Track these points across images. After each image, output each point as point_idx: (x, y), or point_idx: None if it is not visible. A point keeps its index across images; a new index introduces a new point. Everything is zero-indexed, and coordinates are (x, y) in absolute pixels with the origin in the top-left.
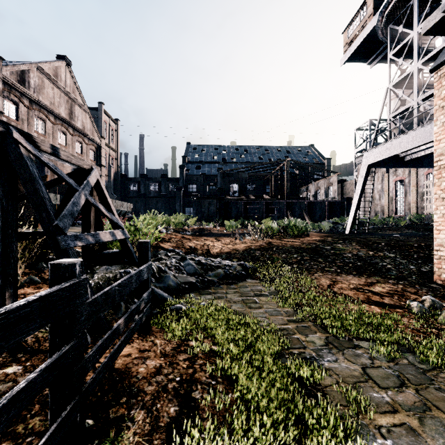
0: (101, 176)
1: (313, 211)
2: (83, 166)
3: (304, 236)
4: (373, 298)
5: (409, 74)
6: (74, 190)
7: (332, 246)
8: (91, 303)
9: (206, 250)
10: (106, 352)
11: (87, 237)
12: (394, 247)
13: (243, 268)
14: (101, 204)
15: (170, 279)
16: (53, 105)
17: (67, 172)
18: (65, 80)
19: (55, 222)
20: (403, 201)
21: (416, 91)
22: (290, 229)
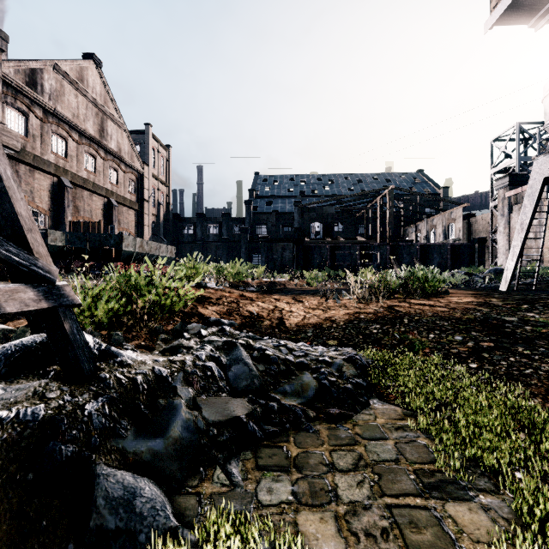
0: (143, 214)
1: (429, 257)
2: None
3: (442, 295)
4: None
5: None
6: None
7: (519, 316)
8: None
9: (277, 320)
10: None
11: None
12: None
13: (358, 368)
14: None
15: (178, 419)
16: (76, 118)
17: (97, 208)
18: (94, 86)
19: None
20: None
21: None
22: (419, 283)
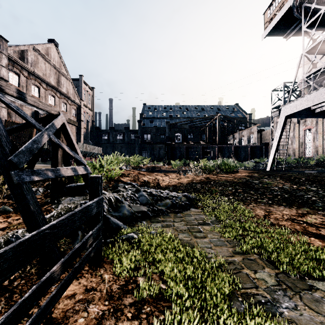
0: (80, 128)
1: (239, 153)
2: (51, 111)
3: (235, 172)
4: (309, 229)
5: (320, 41)
6: (37, 130)
7: (260, 180)
8: None
9: (156, 183)
10: (50, 291)
11: (46, 172)
12: (314, 182)
13: (187, 198)
14: (67, 144)
15: (125, 209)
16: (45, 76)
17: None
18: (54, 57)
19: (9, 158)
20: (311, 145)
21: None
22: (224, 166)
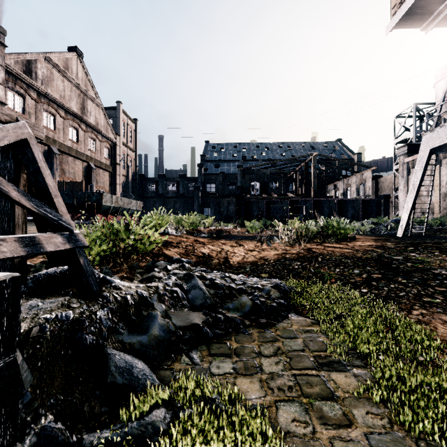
0: (115, 175)
1: (345, 210)
2: None
3: (351, 240)
4: None
5: None
6: None
7: (404, 256)
8: None
9: (223, 259)
10: None
11: None
12: None
13: (281, 292)
14: (33, 185)
15: (156, 324)
16: (63, 98)
17: (79, 170)
18: (77, 73)
19: None
20: None
21: None
22: (332, 230)
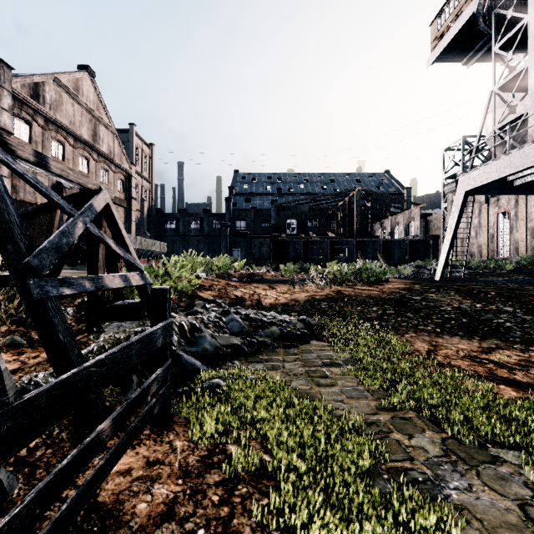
0: (131, 211)
1: (390, 252)
2: (87, 185)
3: (383, 283)
4: (498, 373)
5: (521, 71)
6: (67, 215)
7: (423, 296)
8: (16, 411)
9: (256, 301)
10: (92, 465)
11: (81, 282)
12: (510, 298)
13: (306, 325)
14: (113, 237)
15: (206, 341)
16: (73, 125)
17: None
18: (88, 95)
19: (26, 259)
20: (508, 240)
21: (532, 93)
22: (365, 273)
